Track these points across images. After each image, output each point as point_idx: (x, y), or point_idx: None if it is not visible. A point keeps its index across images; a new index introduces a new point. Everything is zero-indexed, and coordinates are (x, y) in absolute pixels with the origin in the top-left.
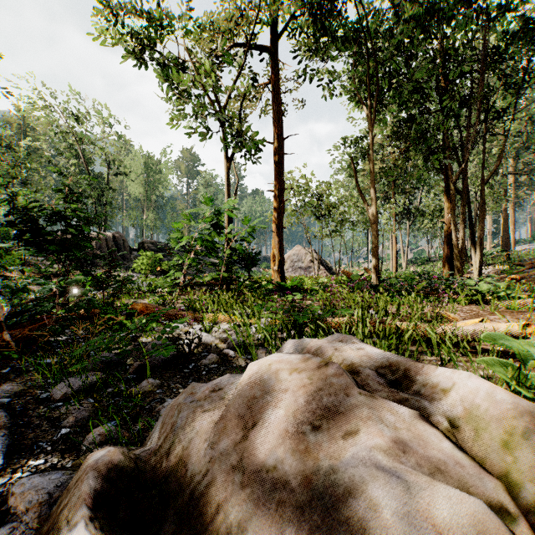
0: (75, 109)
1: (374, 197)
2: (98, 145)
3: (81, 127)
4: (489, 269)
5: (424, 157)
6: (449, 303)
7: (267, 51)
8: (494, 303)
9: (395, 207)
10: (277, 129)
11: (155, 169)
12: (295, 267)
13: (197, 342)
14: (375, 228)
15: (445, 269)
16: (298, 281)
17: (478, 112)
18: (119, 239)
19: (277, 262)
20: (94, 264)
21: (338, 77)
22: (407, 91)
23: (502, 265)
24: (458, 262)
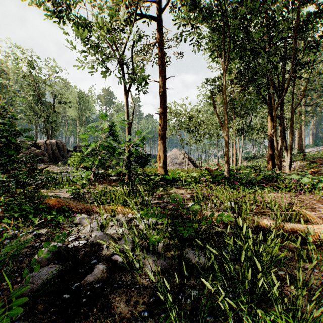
0: (31, 60)
1: (226, 118)
2: (47, 84)
3: (35, 72)
4: (294, 164)
5: (258, 92)
6: (283, 192)
7: (155, 20)
8: (314, 192)
9: (236, 125)
10: (161, 72)
11: (84, 100)
12: (173, 162)
13: (91, 242)
14: (227, 138)
15: (269, 165)
16: (176, 174)
17: (292, 63)
18: (60, 144)
19: (161, 160)
20: (43, 161)
21: (203, 37)
22: (249, 47)
23: (303, 162)
24: (278, 160)
